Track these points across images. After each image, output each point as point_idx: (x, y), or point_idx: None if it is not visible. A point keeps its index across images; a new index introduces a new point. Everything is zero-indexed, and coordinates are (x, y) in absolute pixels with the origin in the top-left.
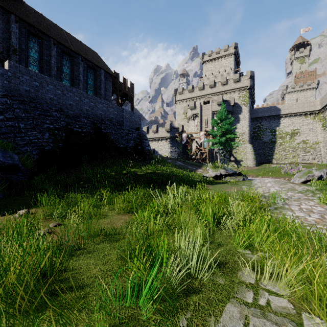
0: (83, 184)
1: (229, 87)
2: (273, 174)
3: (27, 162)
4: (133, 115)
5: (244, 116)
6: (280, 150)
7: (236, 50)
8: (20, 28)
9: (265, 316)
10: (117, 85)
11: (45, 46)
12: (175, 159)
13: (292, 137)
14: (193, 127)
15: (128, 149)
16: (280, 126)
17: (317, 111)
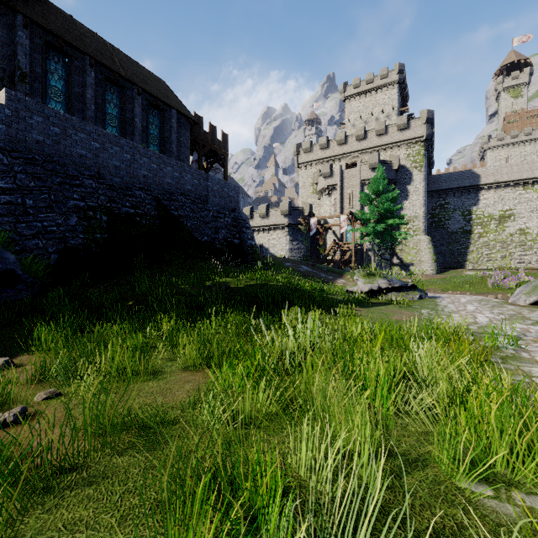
0: (131, 306)
1: (390, 138)
2: (472, 288)
3: (36, 266)
4: (225, 186)
5: (416, 188)
6: (479, 246)
7: (401, 77)
8: (33, 38)
9: None
10: (200, 137)
11: (75, 69)
12: (298, 262)
13: (501, 224)
14: (329, 208)
15: (217, 245)
16: (480, 204)
17: None
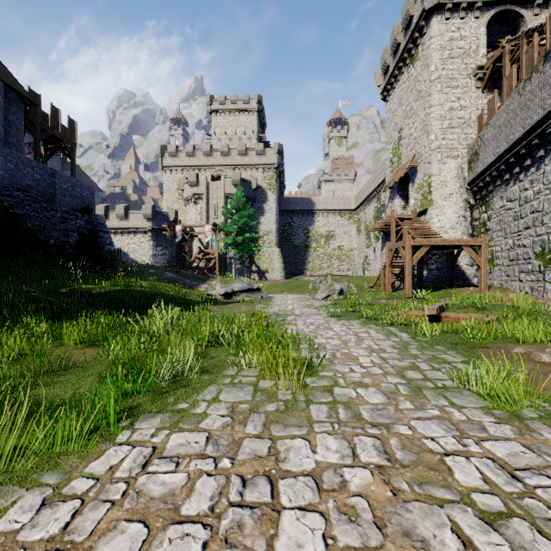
0: None
1: (250, 160)
2: (300, 289)
3: None
4: (77, 185)
5: (270, 207)
6: (314, 258)
7: (260, 107)
8: None
9: (235, 386)
10: (37, 118)
11: None
12: (162, 268)
13: (327, 241)
14: (195, 216)
15: (67, 249)
16: (315, 225)
17: (352, 210)
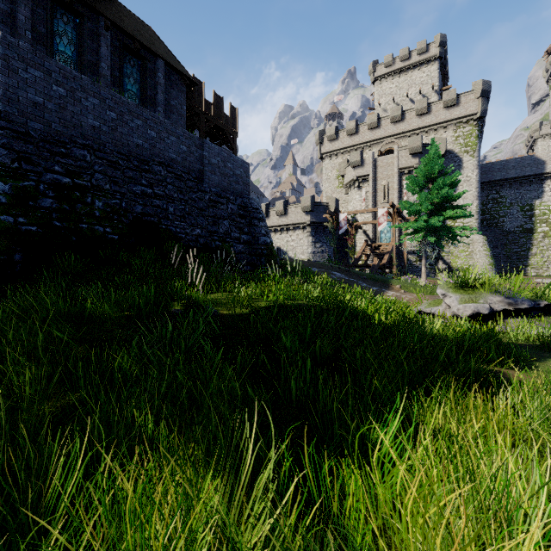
0: None
1: (434, 118)
2: None
3: None
4: (229, 161)
5: (467, 177)
6: (544, 248)
7: (443, 50)
8: None
9: None
10: (201, 108)
11: None
12: (327, 266)
13: None
14: (359, 204)
15: (215, 242)
16: (544, 197)
17: None
